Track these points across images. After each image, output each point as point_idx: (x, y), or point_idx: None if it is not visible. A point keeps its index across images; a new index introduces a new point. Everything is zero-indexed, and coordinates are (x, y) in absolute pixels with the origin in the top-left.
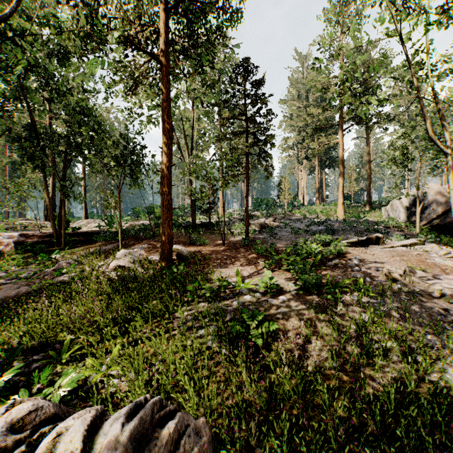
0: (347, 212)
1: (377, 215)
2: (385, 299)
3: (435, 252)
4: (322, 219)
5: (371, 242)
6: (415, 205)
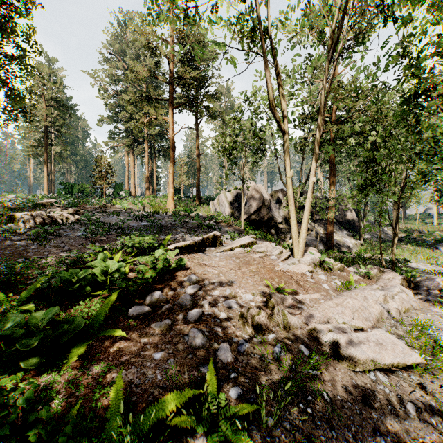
0: (178, 205)
1: (206, 210)
2: (276, 439)
3: (271, 251)
4: (149, 212)
5: (208, 243)
6: (238, 201)
